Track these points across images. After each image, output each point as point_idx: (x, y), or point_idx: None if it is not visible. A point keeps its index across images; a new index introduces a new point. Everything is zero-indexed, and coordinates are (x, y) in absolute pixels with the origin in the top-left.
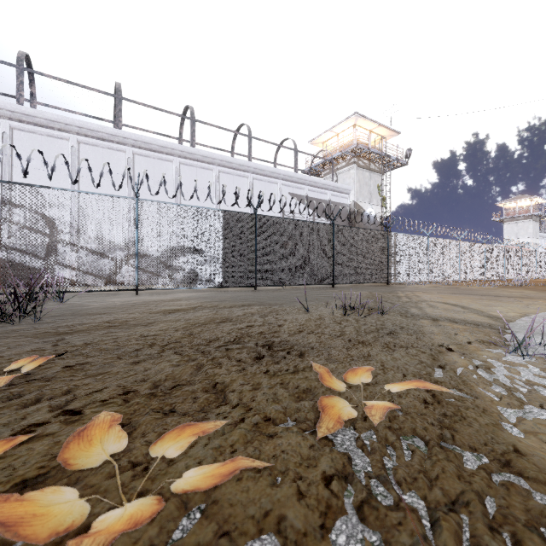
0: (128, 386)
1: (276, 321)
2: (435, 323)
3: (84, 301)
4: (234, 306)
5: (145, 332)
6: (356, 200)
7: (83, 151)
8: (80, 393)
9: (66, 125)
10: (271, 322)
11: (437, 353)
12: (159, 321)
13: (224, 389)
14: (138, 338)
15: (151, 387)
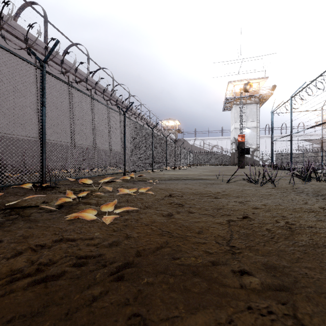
0: None
1: None
2: None
3: None
4: None
5: None
6: None
7: None
8: None
9: None
10: None
11: None
12: None
13: None
14: None
15: None
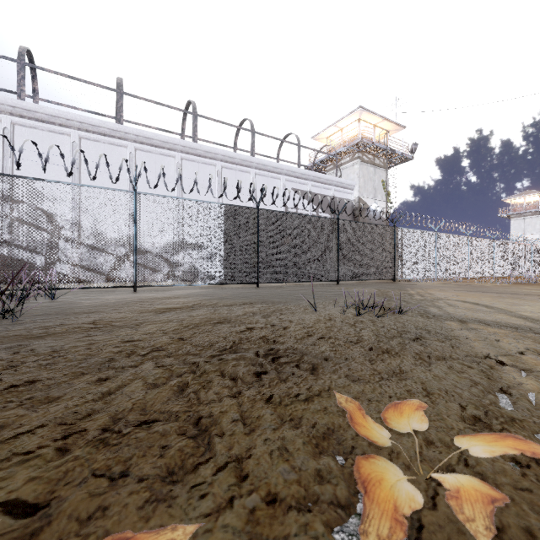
0: (75, 423)
1: (281, 322)
2: (465, 326)
3: (77, 298)
4: (234, 305)
5: (128, 336)
6: (360, 196)
7: (84, 146)
8: (2, 436)
9: (67, 121)
10: (275, 323)
11: (488, 369)
12: (148, 321)
13: (210, 429)
14: (117, 344)
15: (107, 424)
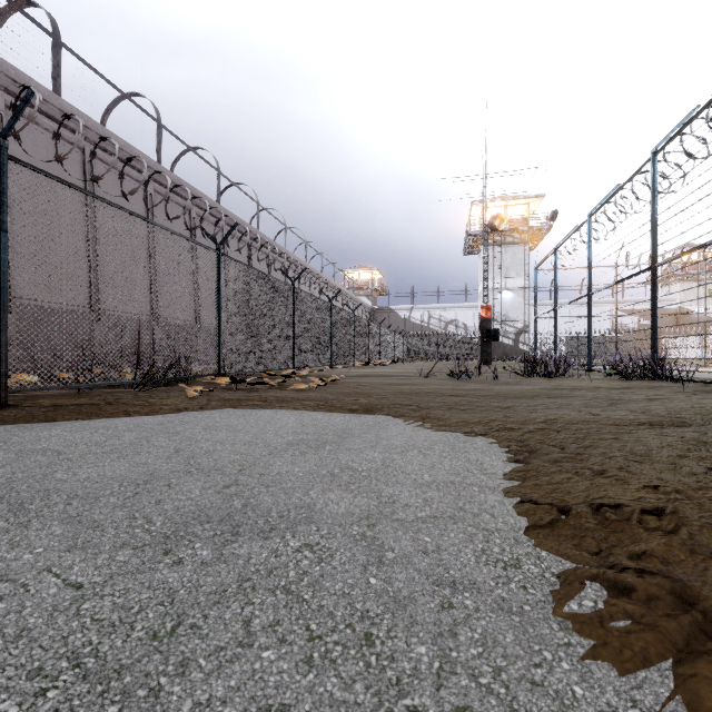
0: None
1: None
2: None
3: None
4: None
5: None
6: (680, 306)
7: None
8: None
9: None
10: None
11: None
12: None
13: None
14: None
15: None
